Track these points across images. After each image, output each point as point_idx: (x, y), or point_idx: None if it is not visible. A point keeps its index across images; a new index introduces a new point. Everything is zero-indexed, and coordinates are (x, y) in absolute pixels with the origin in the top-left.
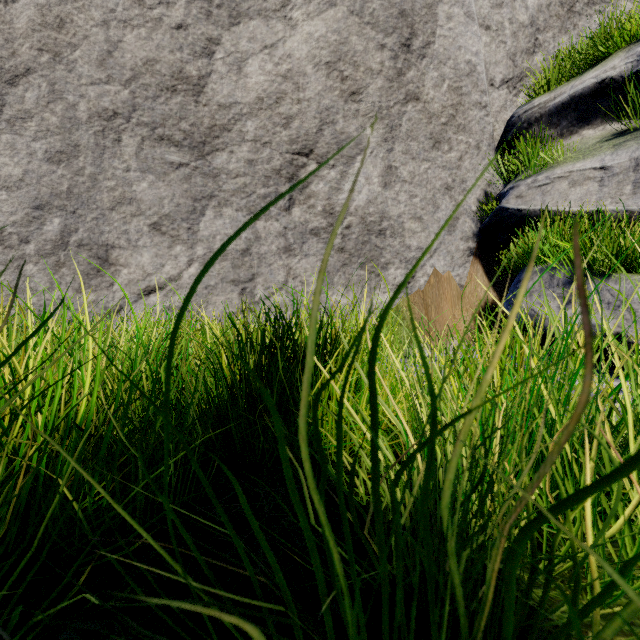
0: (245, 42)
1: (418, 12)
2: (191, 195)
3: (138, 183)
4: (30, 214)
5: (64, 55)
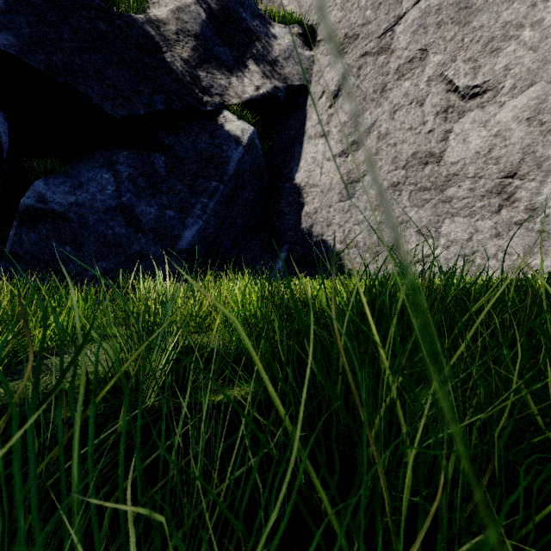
0: (467, 125)
1: None
2: (436, 214)
3: (409, 213)
4: (366, 233)
5: (378, 164)
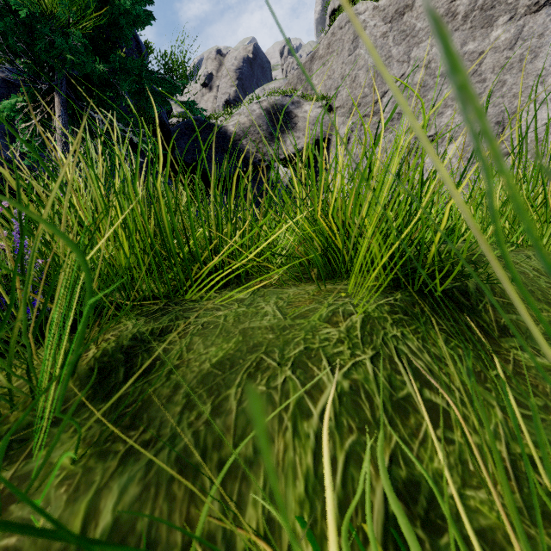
0: (428, 160)
1: (506, 118)
2: None
3: None
4: None
5: None
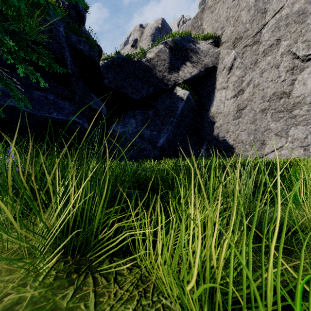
0: (306, 75)
1: None
2: (286, 124)
3: (271, 124)
4: (247, 135)
5: (253, 100)
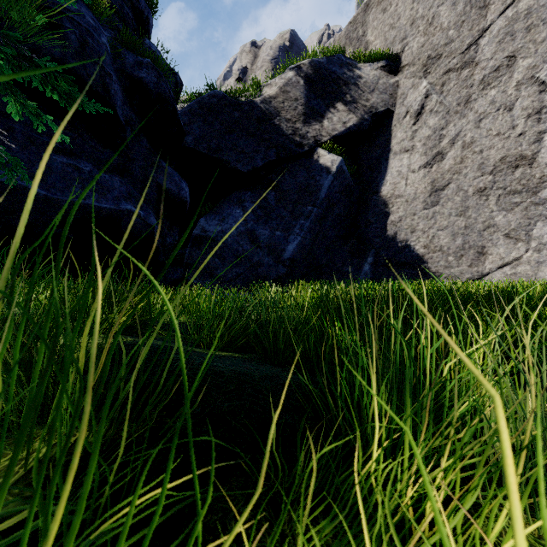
0: None
1: None
2: (527, 217)
3: (497, 217)
4: (450, 238)
5: (462, 172)
